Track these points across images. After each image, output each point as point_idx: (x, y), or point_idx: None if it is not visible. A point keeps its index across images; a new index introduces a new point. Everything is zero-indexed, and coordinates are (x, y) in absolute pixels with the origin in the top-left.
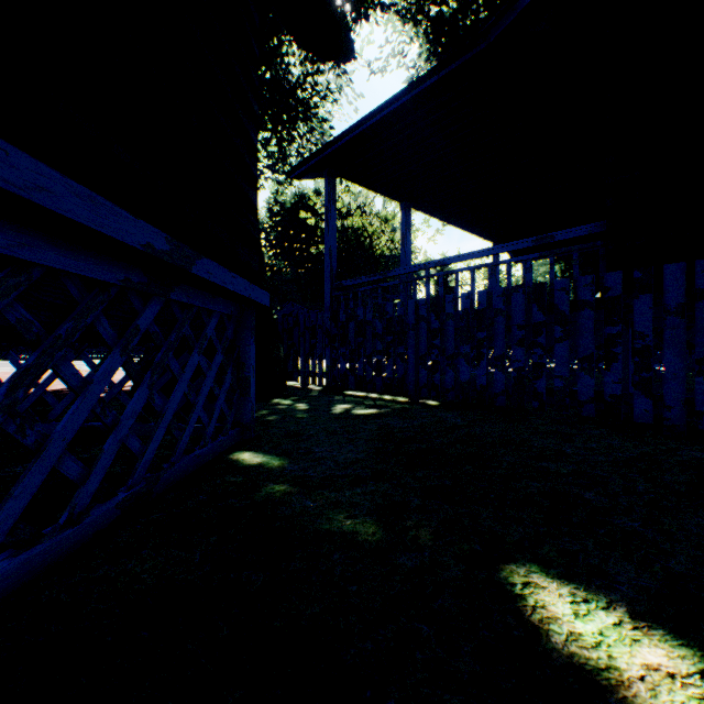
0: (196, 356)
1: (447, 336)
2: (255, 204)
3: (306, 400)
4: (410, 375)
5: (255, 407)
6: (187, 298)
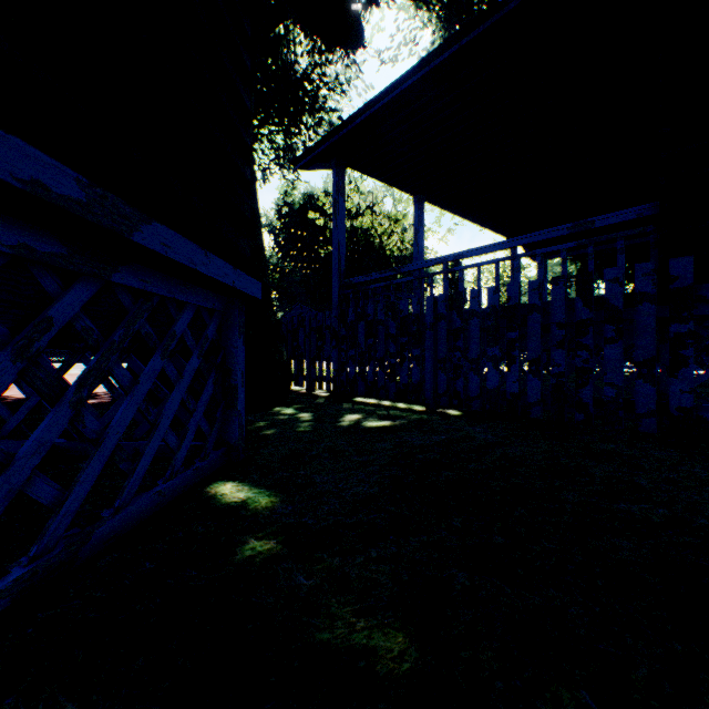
0: (158, 361)
1: (471, 336)
2: (245, 175)
3: (310, 409)
4: (428, 381)
5: (252, 417)
6: (141, 283)
